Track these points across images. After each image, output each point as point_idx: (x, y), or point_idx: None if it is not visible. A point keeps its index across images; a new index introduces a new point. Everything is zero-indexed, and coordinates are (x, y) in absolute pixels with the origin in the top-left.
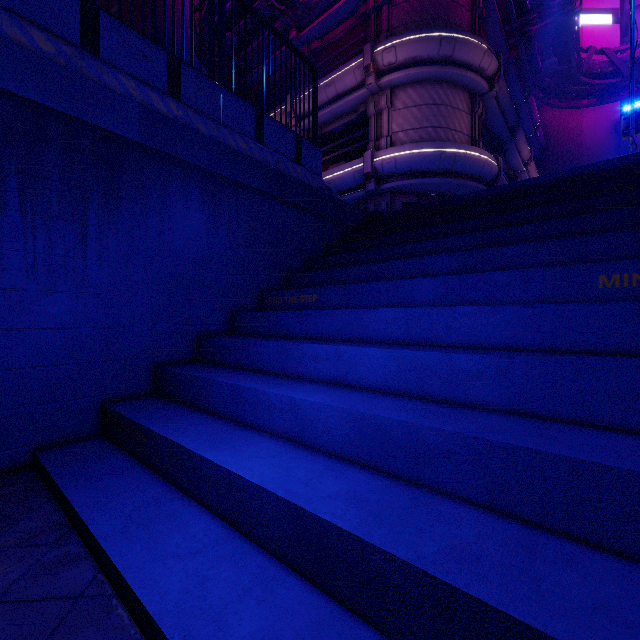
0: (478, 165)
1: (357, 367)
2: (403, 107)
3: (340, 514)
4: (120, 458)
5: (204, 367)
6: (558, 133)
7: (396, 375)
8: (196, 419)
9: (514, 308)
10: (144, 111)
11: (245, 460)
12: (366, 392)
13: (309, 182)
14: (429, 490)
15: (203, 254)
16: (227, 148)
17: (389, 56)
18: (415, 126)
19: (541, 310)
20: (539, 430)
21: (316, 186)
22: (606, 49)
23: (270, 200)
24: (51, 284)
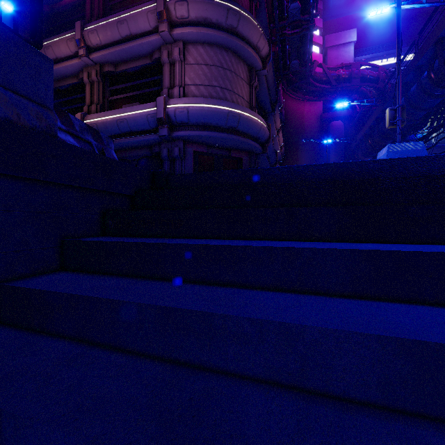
0: (256, 128)
1: None
2: (195, 63)
3: None
4: None
5: None
6: (292, 114)
7: None
8: None
9: None
10: None
11: None
12: None
13: (3, 114)
14: None
15: None
16: None
17: (182, 9)
18: (205, 83)
19: None
20: None
21: (30, 125)
22: (323, 65)
23: None
24: None
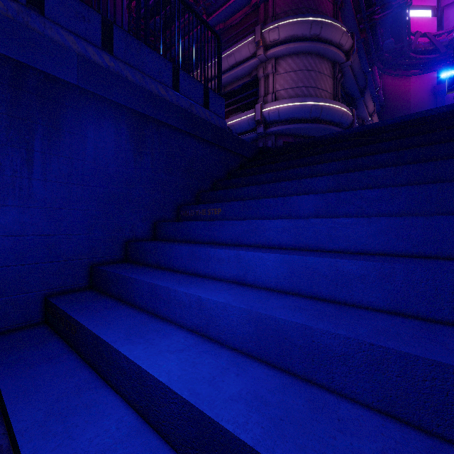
0: (338, 114)
1: (254, 269)
2: (284, 72)
3: (242, 422)
4: (55, 345)
5: (130, 266)
6: (393, 94)
7: (288, 276)
8: (120, 311)
9: (387, 219)
10: (82, 60)
11: (156, 355)
12: (262, 291)
13: (215, 123)
14: (324, 389)
15: (131, 176)
16: (150, 94)
17: (274, 34)
18: (293, 86)
19: (411, 221)
20: (427, 334)
21: (220, 126)
22: (428, 33)
23: (185, 135)
24: (0, 199)
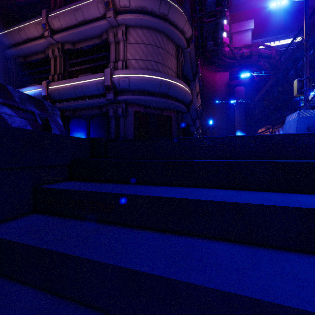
0: (183, 93)
1: None
2: (135, 42)
3: None
4: None
5: None
6: (207, 81)
7: None
8: None
9: None
10: None
11: None
12: None
13: None
14: None
15: None
16: None
17: None
18: (143, 58)
19: None
20: None
21: None
22: (231, 45)
23: None
24: None
